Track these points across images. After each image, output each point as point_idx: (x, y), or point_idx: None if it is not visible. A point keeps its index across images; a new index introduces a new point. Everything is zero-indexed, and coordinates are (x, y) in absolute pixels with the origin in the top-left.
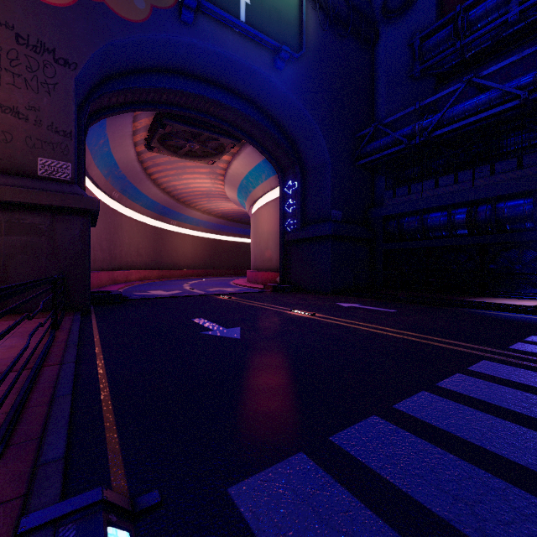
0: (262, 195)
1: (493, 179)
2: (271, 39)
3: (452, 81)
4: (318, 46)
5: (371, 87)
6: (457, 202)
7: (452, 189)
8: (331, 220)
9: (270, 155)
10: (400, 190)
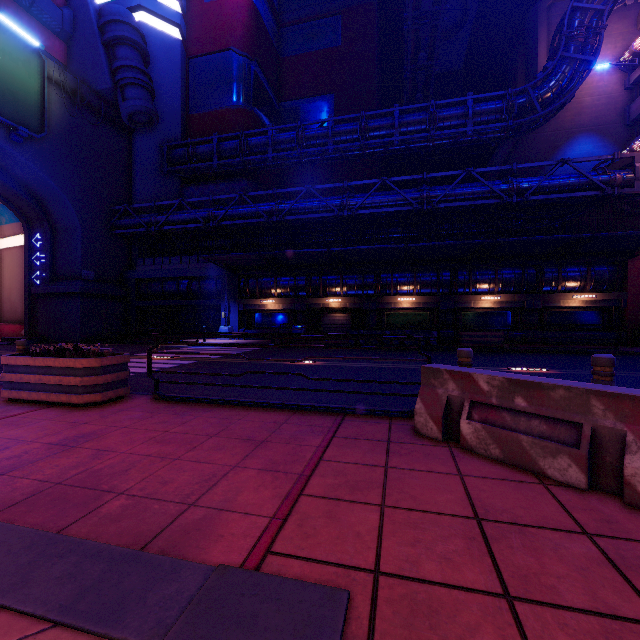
0: (2, 237)
1: (199, 265)
2: (5, 119)
3: (191, 186)
4: (66, 126)
5: (128, 168)
6: (182, 276)
7: (179, 267)
8: (82, 279)
9: (11, 204)
10: (148, 260)
